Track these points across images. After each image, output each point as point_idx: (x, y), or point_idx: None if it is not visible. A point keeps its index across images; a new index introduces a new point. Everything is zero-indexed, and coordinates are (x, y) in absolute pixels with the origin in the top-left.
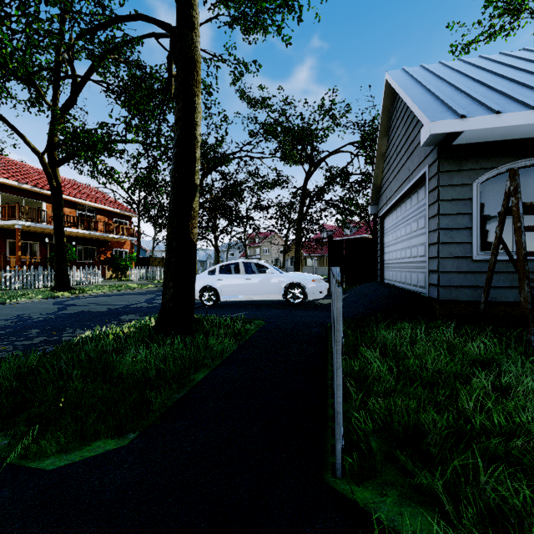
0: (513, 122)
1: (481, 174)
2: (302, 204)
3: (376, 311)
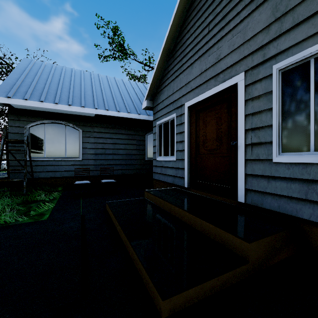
0: (32, 105)
1: (29, 123)
2: None
3: None
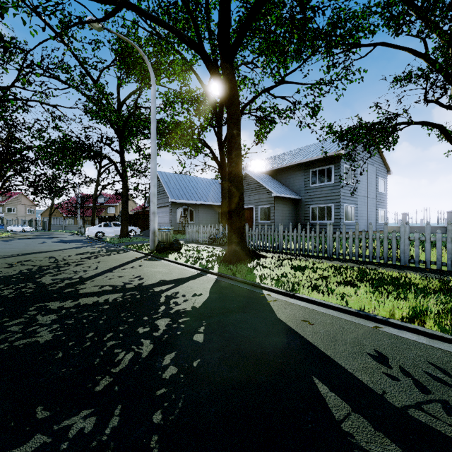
0: (182, 201)
1: (178, 208)
2: (97, 189)
3: None
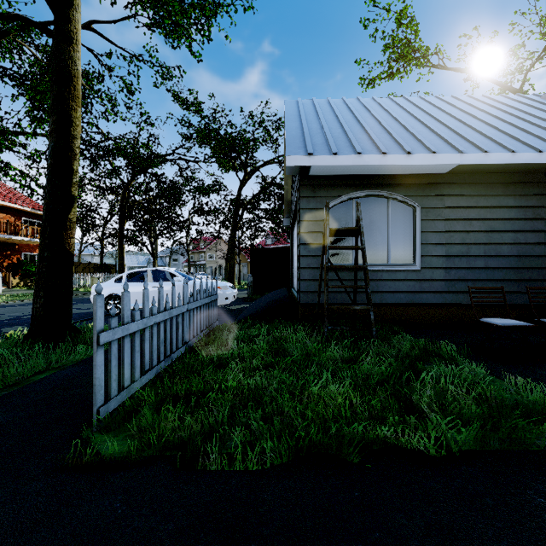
0: (345, 162)
1: (330, 201)
2: (236, 211)
3: (255, 314)
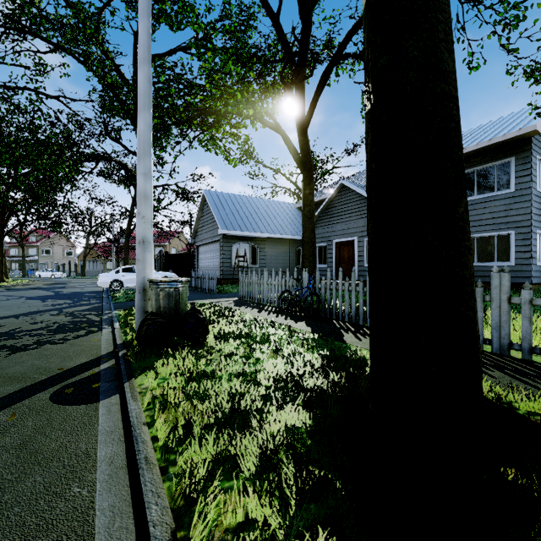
0: (239, 233)
1: (233, 244)
2: (131, 222)
3: None
